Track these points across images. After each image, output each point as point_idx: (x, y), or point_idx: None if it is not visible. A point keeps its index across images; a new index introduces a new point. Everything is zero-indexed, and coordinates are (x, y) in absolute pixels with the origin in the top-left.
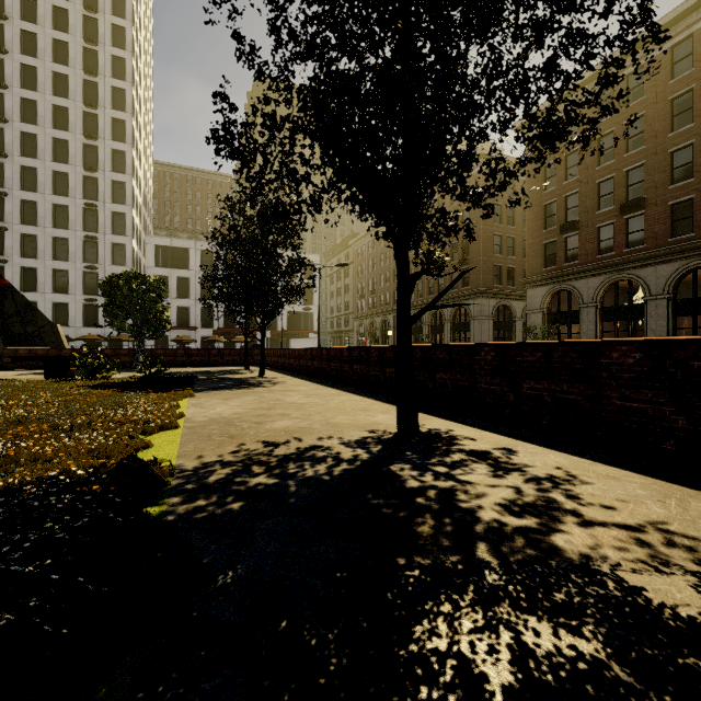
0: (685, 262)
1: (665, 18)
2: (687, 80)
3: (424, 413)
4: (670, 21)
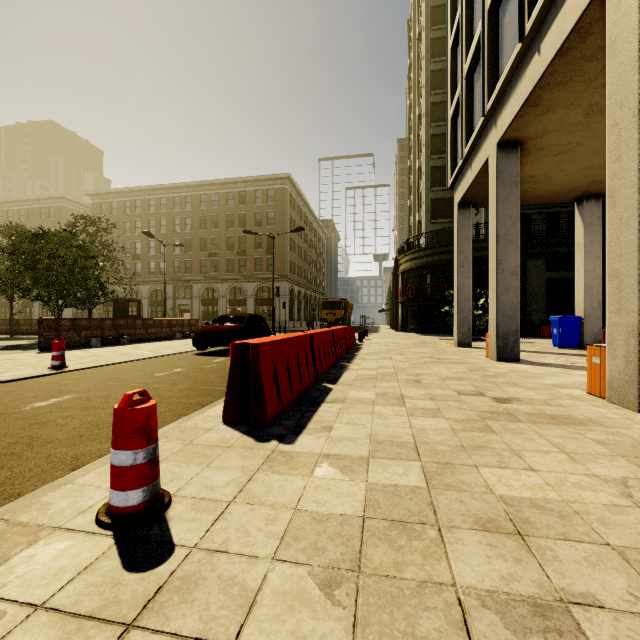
0: (153, 286)
1: (146, 187)
2: (154, 215)
3: (17, 335)
4: (148, 189)
